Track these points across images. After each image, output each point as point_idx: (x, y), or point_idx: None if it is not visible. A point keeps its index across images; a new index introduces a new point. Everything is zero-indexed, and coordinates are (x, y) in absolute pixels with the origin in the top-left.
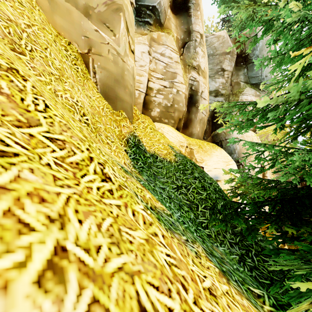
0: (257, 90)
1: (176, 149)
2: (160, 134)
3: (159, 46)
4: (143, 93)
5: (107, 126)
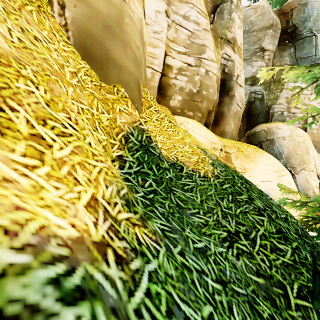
0: None
1: (210, 153)
2: (183, 131)
3: (181, 4)
4: (158, 73)
5: (81, 106)
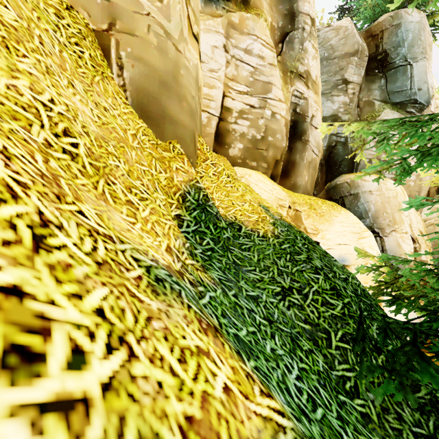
0: (402, 113)
1: (273, 212)
2: (244, 186)
3: (242, 37)
4: (215, 118)
5: (143, 168)
